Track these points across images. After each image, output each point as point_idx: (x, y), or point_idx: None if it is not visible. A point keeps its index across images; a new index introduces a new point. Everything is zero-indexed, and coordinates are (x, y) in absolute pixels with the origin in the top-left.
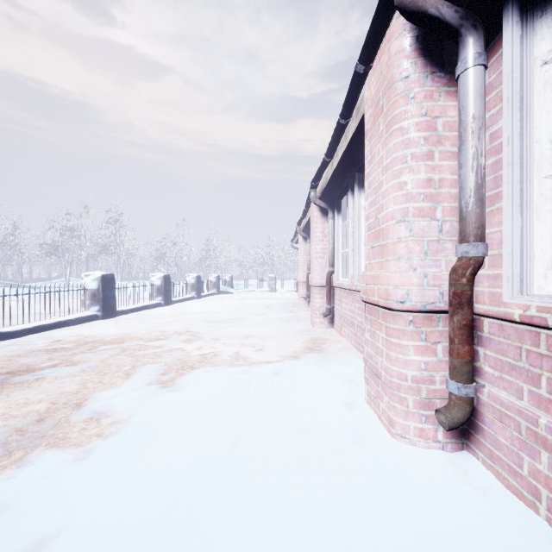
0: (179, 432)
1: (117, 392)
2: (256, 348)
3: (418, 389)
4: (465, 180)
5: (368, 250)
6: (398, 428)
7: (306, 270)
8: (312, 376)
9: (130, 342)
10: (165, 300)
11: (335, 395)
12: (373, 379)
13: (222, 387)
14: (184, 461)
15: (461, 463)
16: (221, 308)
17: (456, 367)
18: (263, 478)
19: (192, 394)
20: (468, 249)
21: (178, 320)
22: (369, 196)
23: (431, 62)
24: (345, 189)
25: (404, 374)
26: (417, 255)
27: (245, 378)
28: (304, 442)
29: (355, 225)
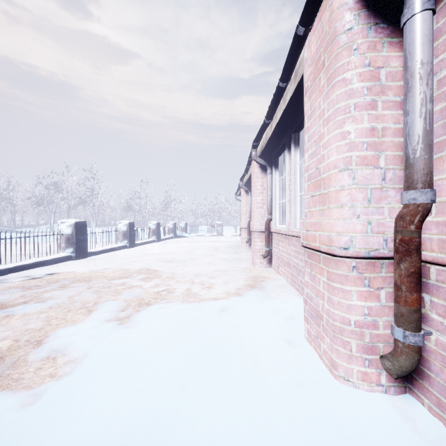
0: (129, 374)
1: (77, 329)
2: (205, 285)
3: (362, 333)
4: (412, 127)
5: (308, 199)
6: (341, 370)
7: (248, 218)
8: (255, 313)
9: (96, 280)
10: (130, 243)
11: (277, 332)
12: (314, 320)
13: (174, 324)
14: (130, 408)
15: (407, 409)
16: (176, 249)
17: (404, 315)
18: (209, 429)
19: (145, 331)
20: (416, 196)
21: (140, 260)
22: (309, 148)
23: (374, 13)
24: (282, 148)
25: (347, 319)
26: (361, 203)
27: (194, 315)
28: (250, 385)
29: (292, 178)
